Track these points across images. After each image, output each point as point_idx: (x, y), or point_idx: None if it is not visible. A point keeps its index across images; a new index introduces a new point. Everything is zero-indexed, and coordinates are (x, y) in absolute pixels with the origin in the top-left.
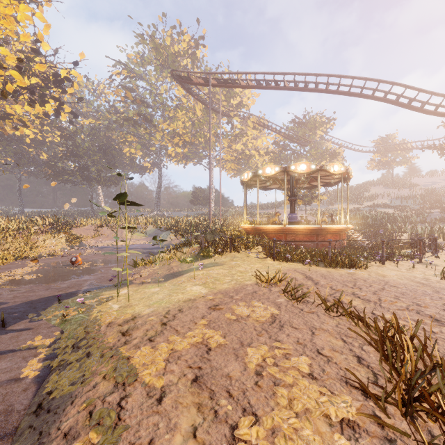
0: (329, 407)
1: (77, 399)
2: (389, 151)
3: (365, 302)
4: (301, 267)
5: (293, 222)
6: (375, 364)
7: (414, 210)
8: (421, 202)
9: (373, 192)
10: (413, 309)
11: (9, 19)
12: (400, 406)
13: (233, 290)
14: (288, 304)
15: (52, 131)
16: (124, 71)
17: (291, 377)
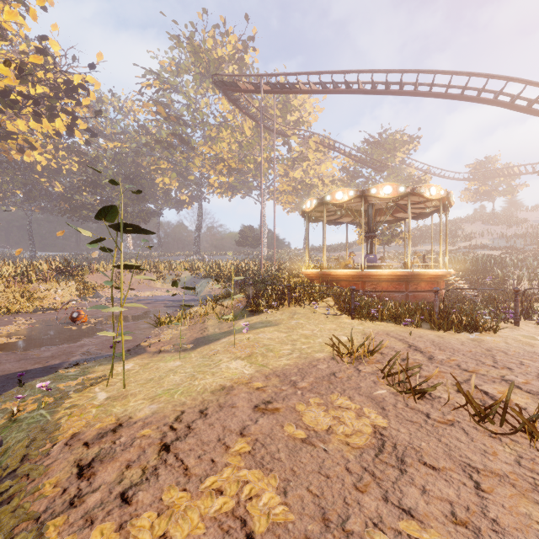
0: None
1: None
2: (490, 177)
3: (538, 399)
4: (395, 329)
5: (371, 266)
6: None
7: (525, 252)
8: (534, 242)
9: (469, 231)
10: None
11: None
12: None
13: (296, 370)
14: (398, 402)
15: (69, 157)
16: (155, 83)
17: None
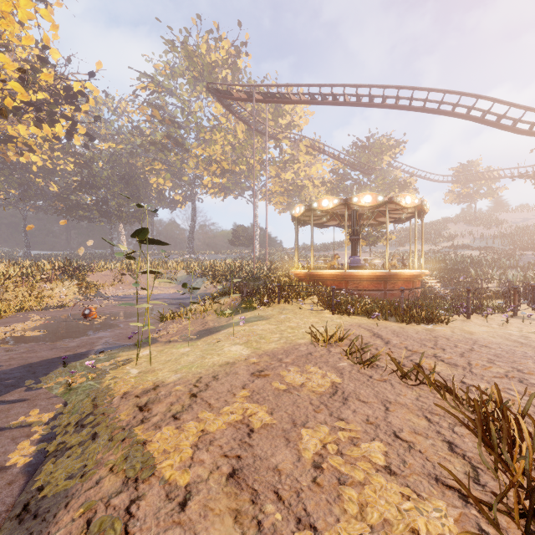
0: (417, 517)
1: (73, 500)
2: (471, 180)
3: (451, 367)
4: (367, 322)
5: (355, 266)
6: (473, 453)
7: (502, 252)
8: (511, 243)
9: (452, 231)
10: (514, 376)
11: (8, 17)
12: (517, 518)
13: (282, 352)
14: (353, 370)
15: (64, 158)
16: (150, 85)
17: (362, 472)
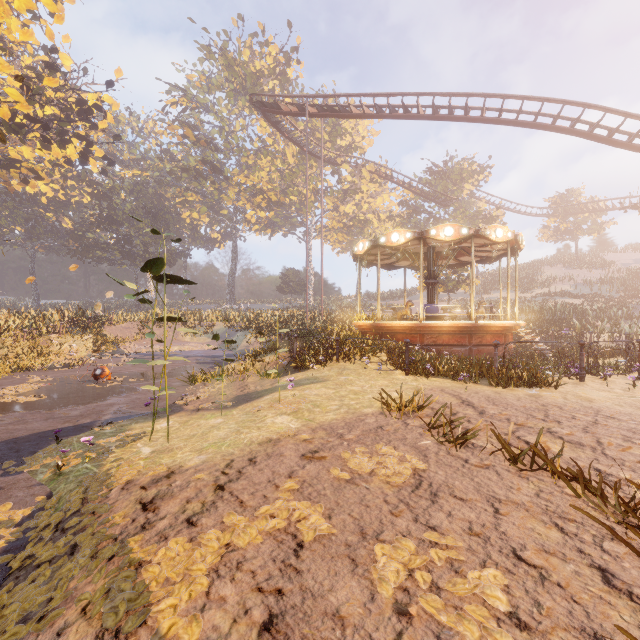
0: None
1: None
2: (572, 213)
3: (575, 448)
4: (451, 385)
5: (432, 316)
6: None
7: (611, 300)
8: (621, 289)
9: (548, 275)
10: None
11: (1, 6)
12: None
13: (343, 424)
14: (441, 451)
15: (79, 188)
16: (182, 100)
17: (475, 626)
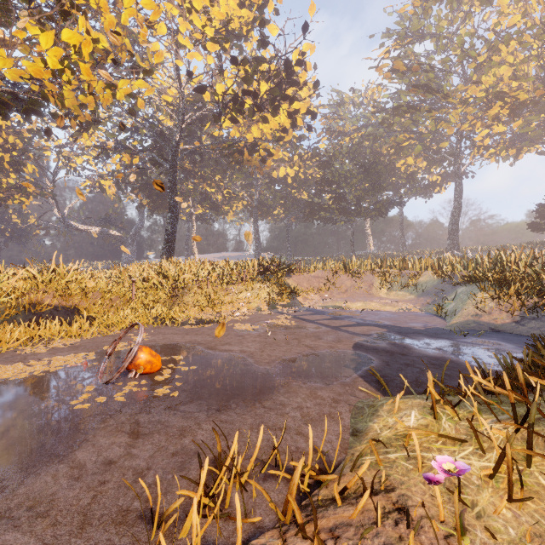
0: None
1: None
2: None
3: None
4: None
5: None
6: None
7: None
8: None
9: None
10: None
11: None
12: None
13: None
14: None
15: (313, 165)
16: (394, 44)
17: None
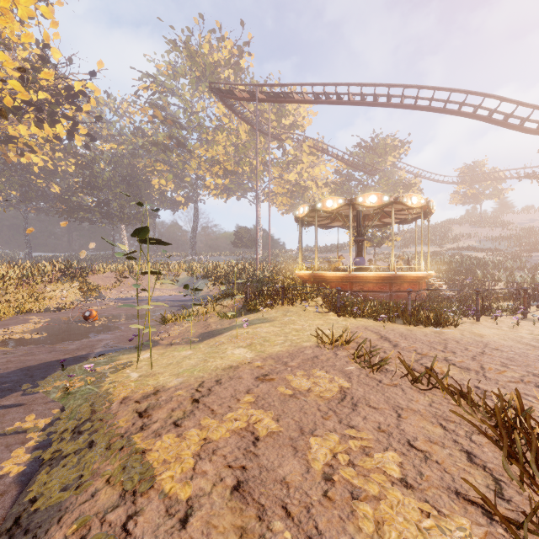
0: (440, 537)
1: (67, 515)
2: (477, 181)
3: (463, 371)
4: (373, 324)
5: (359, 268)
6: (494, 464)
7: (508, 253)
8: (517, 244)
9: (457, 232)
10: (530, 380)
11: (7, 15)
12: None
13: (287, 355)
14: (361, 374)
15: (65, 159)
16: (152, 86)
17: (376, 486)
